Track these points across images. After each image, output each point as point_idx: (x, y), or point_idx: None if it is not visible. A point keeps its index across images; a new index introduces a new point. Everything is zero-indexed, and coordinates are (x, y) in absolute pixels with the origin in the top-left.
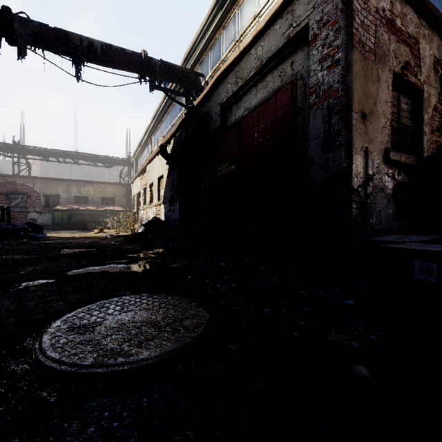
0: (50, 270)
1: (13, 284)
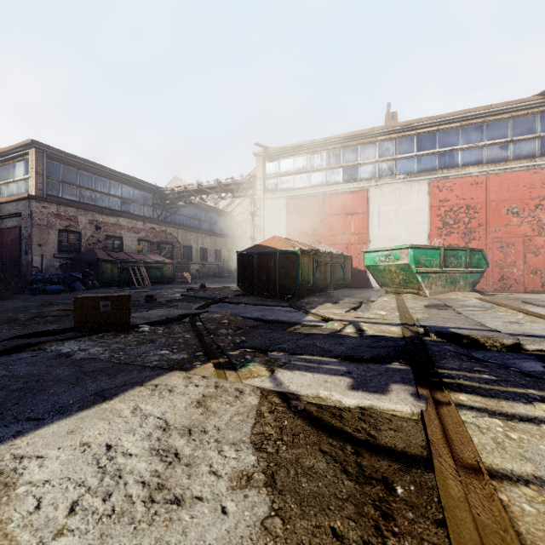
0: None
1: None
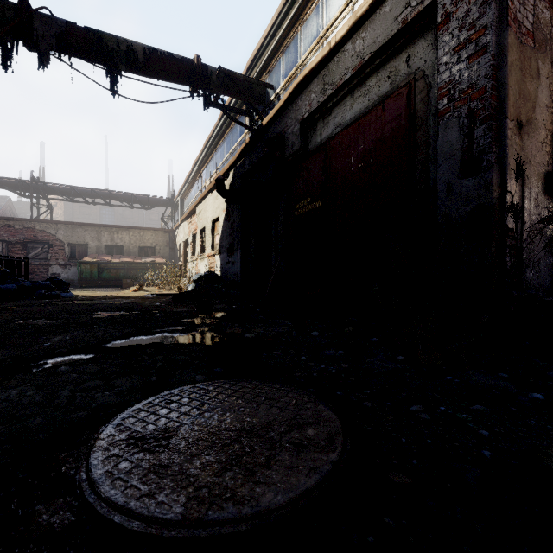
0: (84, 341)
1: (36, 362)
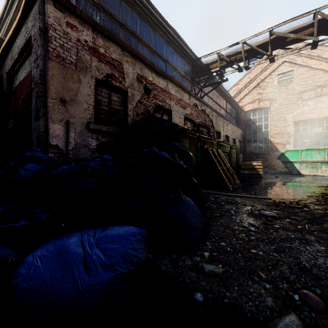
0: None
1: None
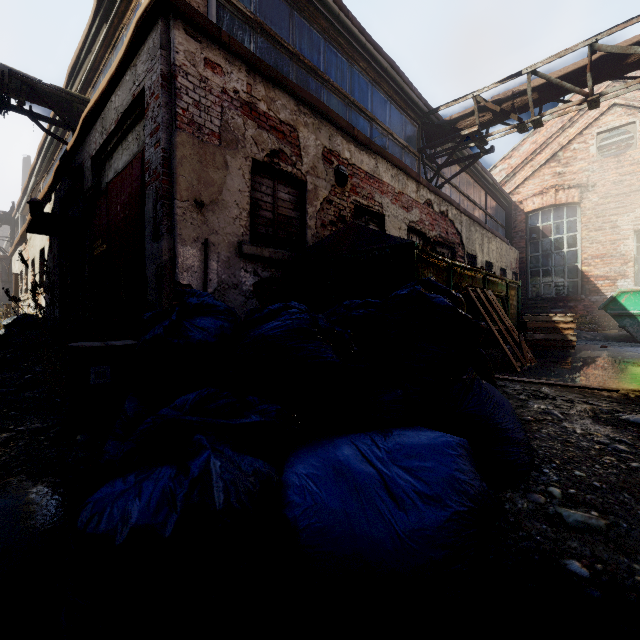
0: None
1: None
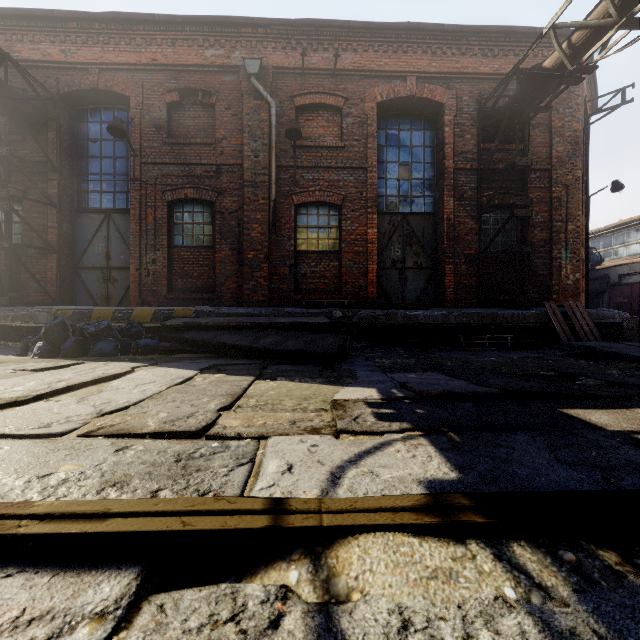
0: None
1: None
